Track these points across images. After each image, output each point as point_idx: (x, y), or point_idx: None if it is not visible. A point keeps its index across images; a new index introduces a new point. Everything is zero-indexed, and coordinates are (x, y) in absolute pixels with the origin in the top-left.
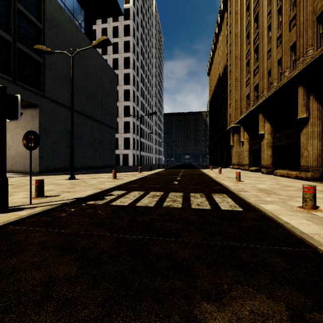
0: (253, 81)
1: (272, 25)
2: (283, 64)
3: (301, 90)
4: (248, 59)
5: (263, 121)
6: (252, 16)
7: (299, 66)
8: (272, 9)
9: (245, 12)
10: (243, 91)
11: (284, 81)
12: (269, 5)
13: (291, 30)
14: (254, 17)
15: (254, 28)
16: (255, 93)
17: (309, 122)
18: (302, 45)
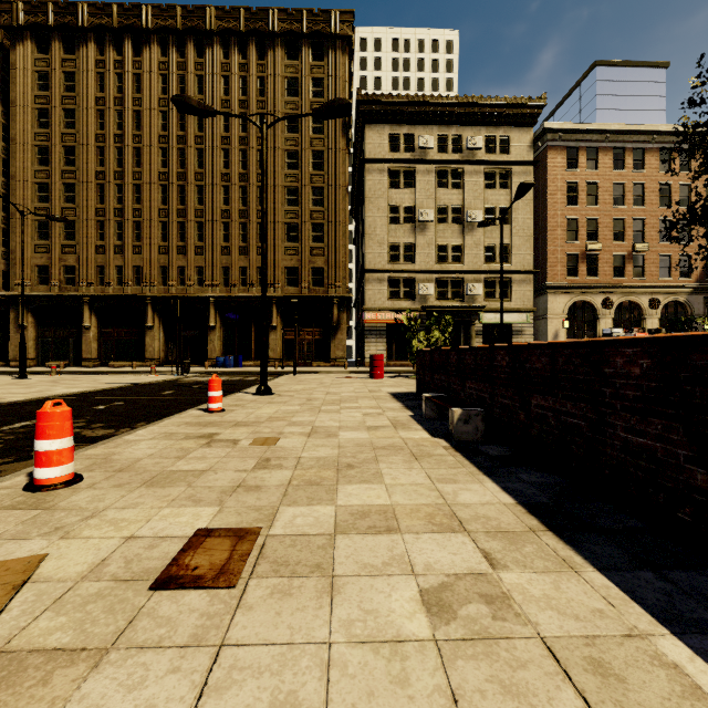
0: (61, 257)
1: (110, 230)
2: (127, 275)
3: (150, 306)
4: (45, 220)
5: (90, 313)
6: (58, 176)
7: (147, 289)
8: (108, 213)
9: (33, 147)
10: (28, 255)
11: (134, 293)
12: (99, 200)
13: (136, 255)
14: (63, 181)
15: (63, 194)
16: (64, 273)
17: (154, 329)
18: (149, 275)
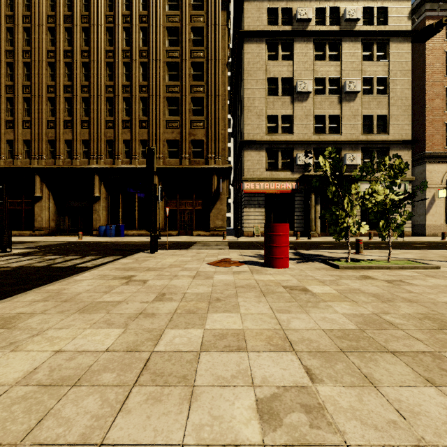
0: None
1: (1, 105)
2: (17, 149)
3: (38, 178)
4: None
5: None
6: None
7: (36, 161)
8: None
9: None
10: None
11: (22, 165)
12: None
13: (26, 129)
14: None
15: None
16: None
17: (42, 199)
18: (37, 148)
